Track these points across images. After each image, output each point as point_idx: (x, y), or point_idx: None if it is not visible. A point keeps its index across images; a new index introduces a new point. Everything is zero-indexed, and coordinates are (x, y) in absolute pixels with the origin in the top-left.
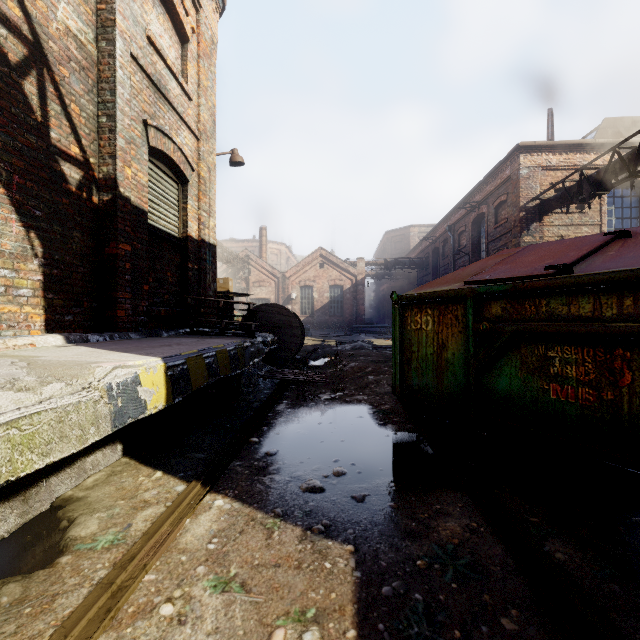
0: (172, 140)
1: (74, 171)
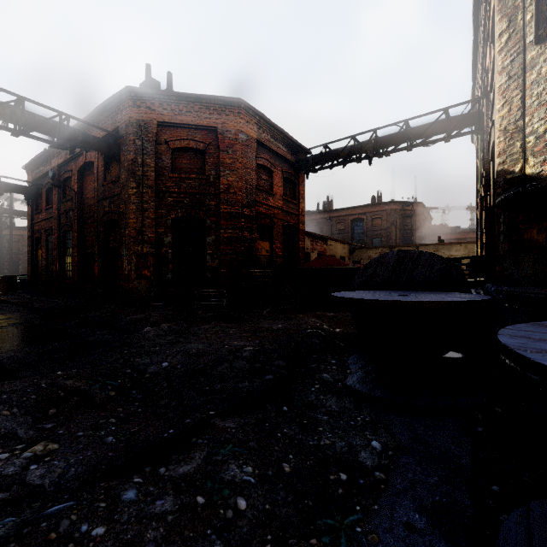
0: (490, 134)
1: None
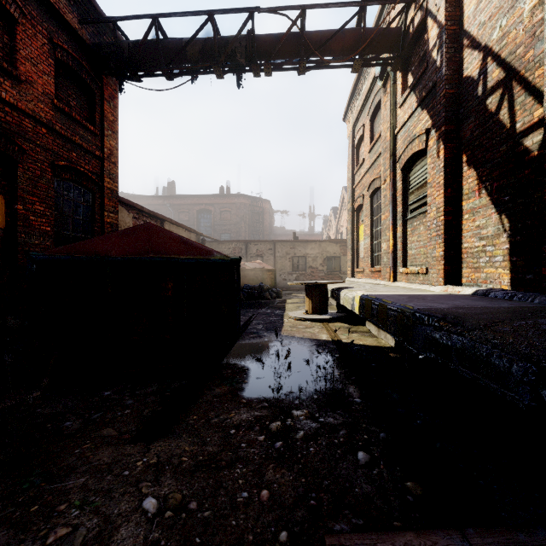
0: None
1: (537, 135)
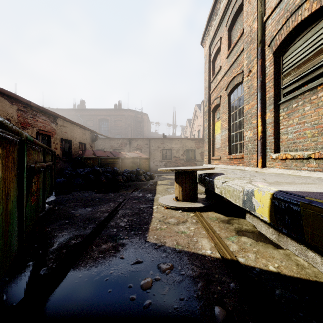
0: None
1: None
